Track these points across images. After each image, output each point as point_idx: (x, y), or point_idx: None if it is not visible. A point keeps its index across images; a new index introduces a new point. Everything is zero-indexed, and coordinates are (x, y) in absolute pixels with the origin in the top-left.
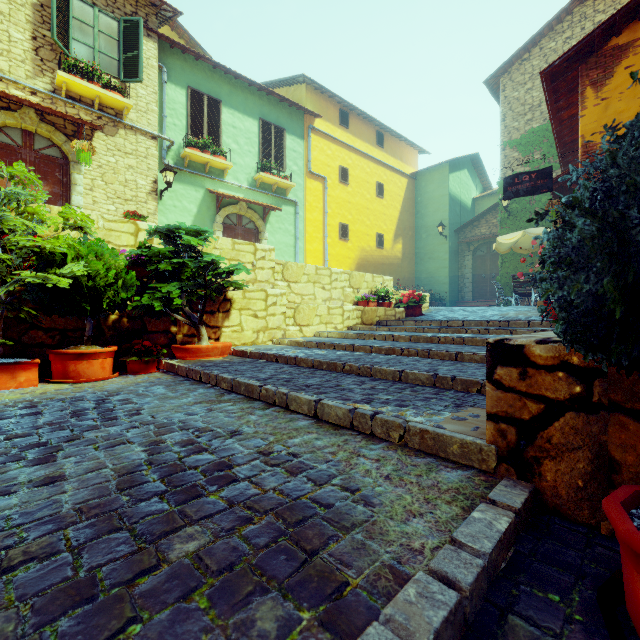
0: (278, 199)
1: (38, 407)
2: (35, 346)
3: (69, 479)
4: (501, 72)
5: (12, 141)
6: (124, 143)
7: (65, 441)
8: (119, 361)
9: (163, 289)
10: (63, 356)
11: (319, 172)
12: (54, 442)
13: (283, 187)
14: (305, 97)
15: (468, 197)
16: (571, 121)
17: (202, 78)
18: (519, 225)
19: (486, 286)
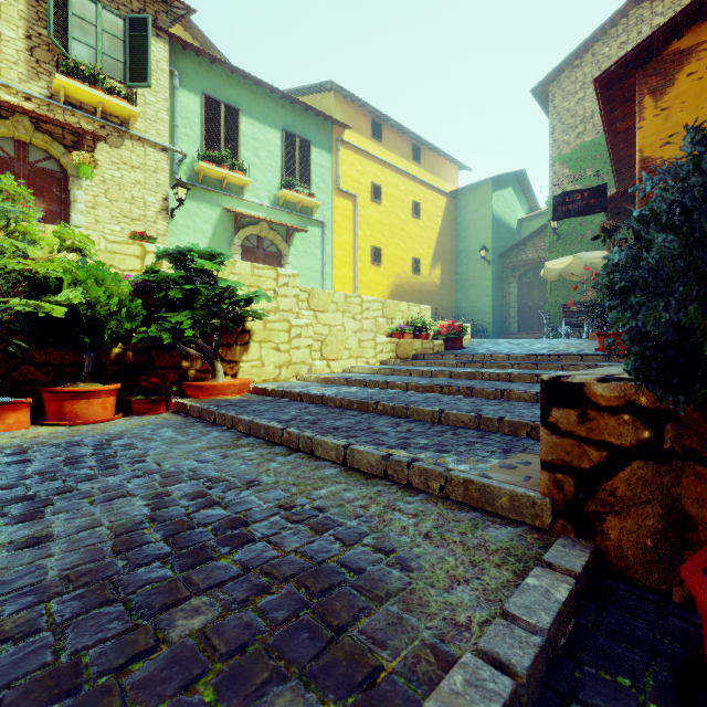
0: (303, 219)
1: (28, 453)
2: (27, 383)
3: (57, 540)
4: (550, 80)
5: (3, 152)
6: (130, 156)
7: (56, 494)
8: (123, 400)
9: (173, 319)
10: (58, 395)
11: (349, 189)
12: (43, 495)
13: (309, 206)
14: (333, 106)
15: (513, 218)
16: (627, 134)
17: (218, 84)
18: (569, 249)
19: (533, 316)
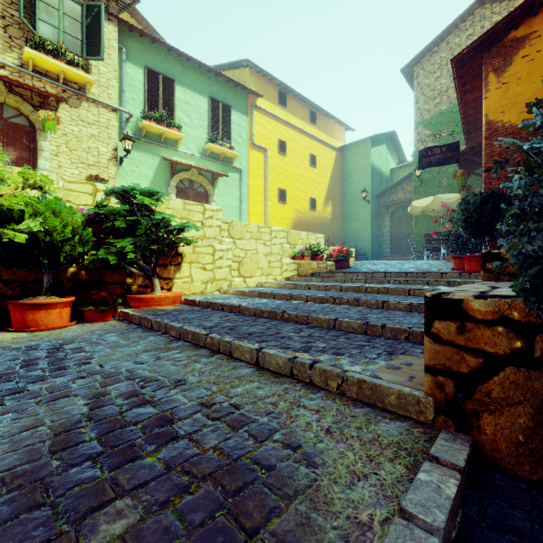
0: (225, 167)
1: None
2: None
3: (0, 440)
4: (415, 62)
5: None
6: (87, 114)
7: (8, 394)
8: (77, 310)
9: (118, 244)
10: (21, 306)
11: (261, 144)
12: None
13: (229, 156)
14: (249, 79)
15: (387, 168)
16: (475, 103)
17: (158, 59)
18: (430, 192)
19: (402, 243)
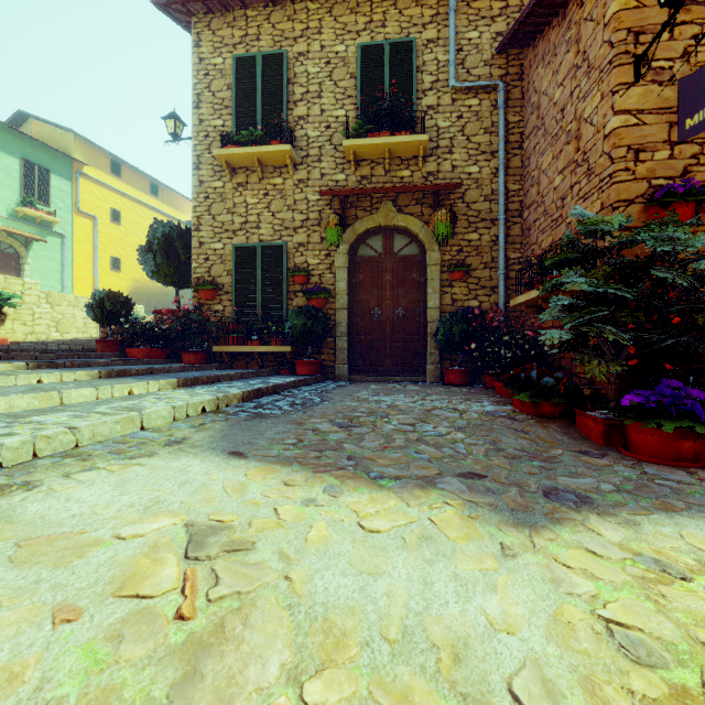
0: (43, 230)
1: None
2: None
3: None
4: None
5: None
6: None
7: None
8: None
9: None
10: None
11: (89, 211)
12: None
13: (49, 220)
14: (73, 145)
15: None
16: None
17: None
18: None
19: None
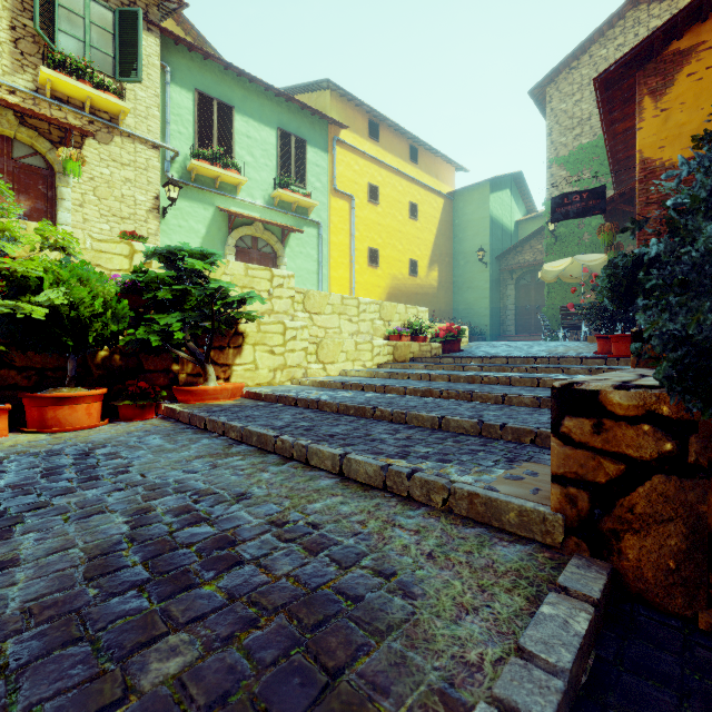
0: (299, 219)
1: (3, 464)
2: (6, 388)
3: (23, 564)
4: (547, 81)
5: None
6: (120, 152)
7: (28, 510)
8: (110, 405)
9: (162, 321)
10: (39, 400)
11: (345, 190)
12: (13, 511)
13: (304, 206)
14: (329, 105)
15: (510, 220)
16: (626, 135)
17: (212, 80)
18: (567, 251)
19: (530, 319)
